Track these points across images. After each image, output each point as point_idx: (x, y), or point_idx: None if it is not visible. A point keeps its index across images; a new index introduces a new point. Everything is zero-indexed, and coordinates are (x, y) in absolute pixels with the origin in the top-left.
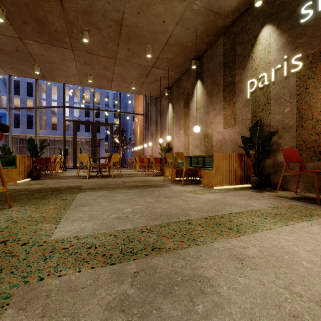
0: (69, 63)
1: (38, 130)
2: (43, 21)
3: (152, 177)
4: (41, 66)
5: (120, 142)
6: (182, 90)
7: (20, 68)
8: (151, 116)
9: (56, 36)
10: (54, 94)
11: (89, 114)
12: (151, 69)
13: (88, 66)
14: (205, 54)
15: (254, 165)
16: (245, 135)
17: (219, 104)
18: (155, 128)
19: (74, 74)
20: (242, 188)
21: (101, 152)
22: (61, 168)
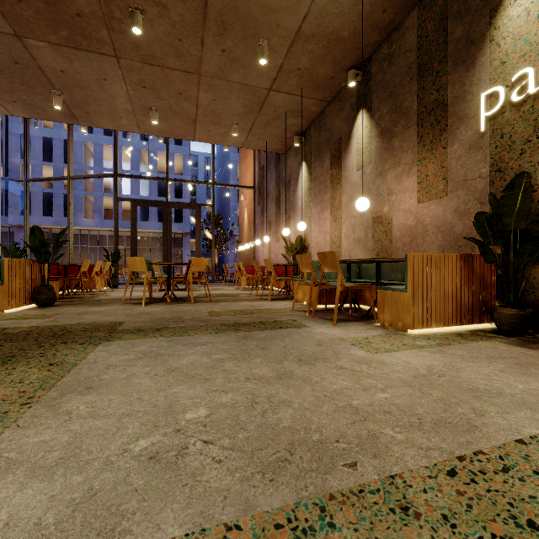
0: (115, 88)
1: (82, 219)
2: None
3: (270, 302)
4: (65, 96)
5: (213, 236)
6: (327, 133)
7: (29, 101)
8: (269, 189)
9: (83, 27)
10: (108, 159)
11: (164, 191)
12: (267, 95)
13: (149, 92)
14: (377, 55)
15: (498, 281)
16: (472, 214)
17: (409, 152)
18: (276, 210)
19: (126, 110)
20: (474, 333)
21: (184, 255)
22: (108, 284)
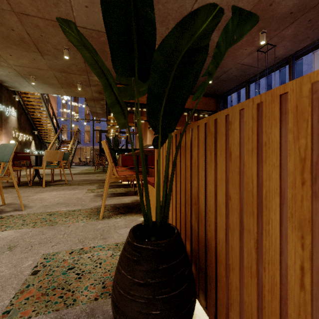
0: None
1: None
2: (100, 52)
3: None
4: None
5: None
6: None
7: None
8: None
9: (92, 41)
10: None
11: None
12: None
13: None
14: None
15: None
16: None
17: None
18: None
19: None
20: None
21: None
22: None
